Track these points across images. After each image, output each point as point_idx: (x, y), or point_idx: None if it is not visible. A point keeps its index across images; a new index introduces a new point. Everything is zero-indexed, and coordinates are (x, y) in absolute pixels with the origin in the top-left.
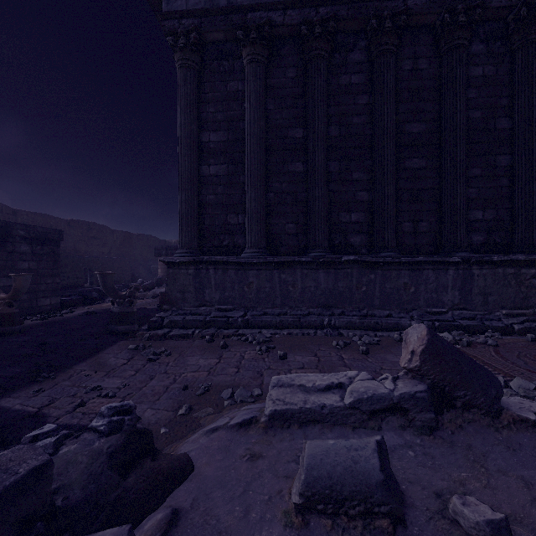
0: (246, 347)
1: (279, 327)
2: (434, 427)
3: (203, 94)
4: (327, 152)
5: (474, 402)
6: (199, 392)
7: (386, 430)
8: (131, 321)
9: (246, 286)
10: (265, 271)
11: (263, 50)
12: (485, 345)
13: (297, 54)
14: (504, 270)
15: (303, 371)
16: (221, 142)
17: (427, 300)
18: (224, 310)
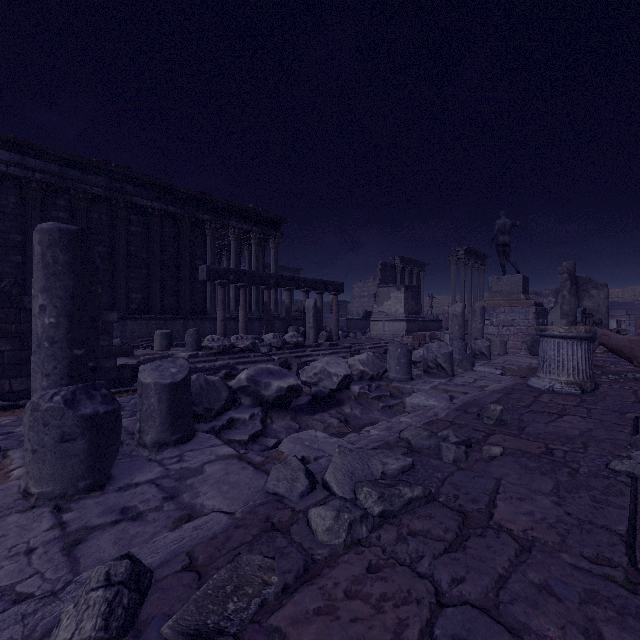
0: None
1: None
2: None
3: None
4: None
5: None
6: None
7: None
8: None
9: None
10: None
11: None
12: None
13: (18, 189)
14: (142, 322)
15: None
16: None
17: None
18: None
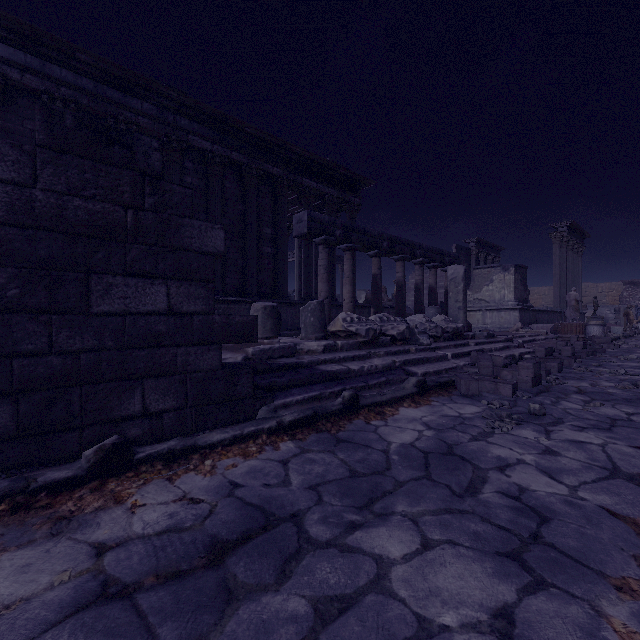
0: None
1: None
2: None
3: None
4: None
5: None
6: None
7: None
8: None
9: None
10: None
11: None
12: None
13: None
14: None
15: None
16: None
17: None
18: None
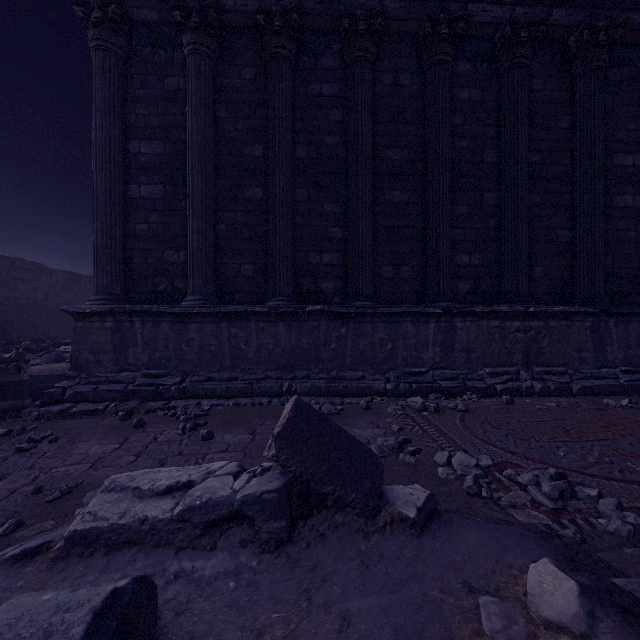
0: (168, 426)
1: (225, 395)
2: (284, 540)
3: (130, 89)
4: (294, 176)
5: (345, 499)
6: (52, 497)
7: (221, 549)
8: (18, 394)
9: (185, 343)
10: (211, 325)
11: (209, 40)
12: (455, 411)
13: (256, 51)
14: (488, 323)
15: (222, 455)
16: (156, 155)
17: (406, 358)
18: (154, 375)
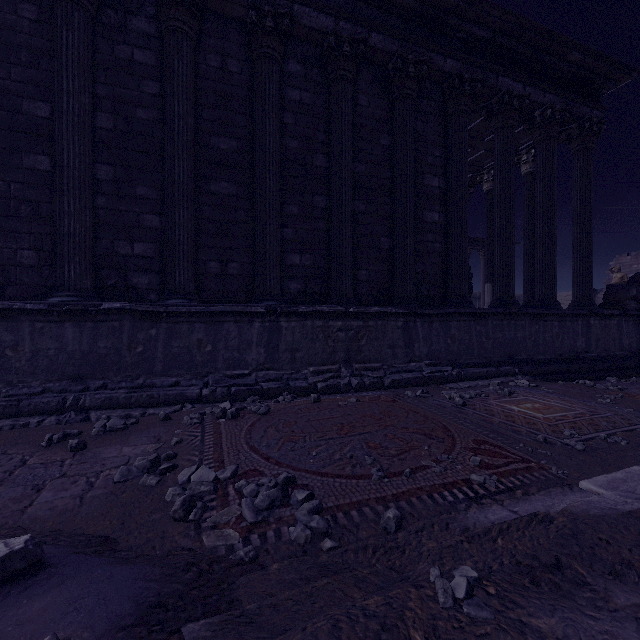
0: None
1: None
2: None
3: None
4: (95, 149)
5: None
6: None
7: None
8: None
9: None
10: None
11: None
12: (256, 414)
13: None
14: (313, 323)
15: None
16: None
17: (228, 360)
18: None
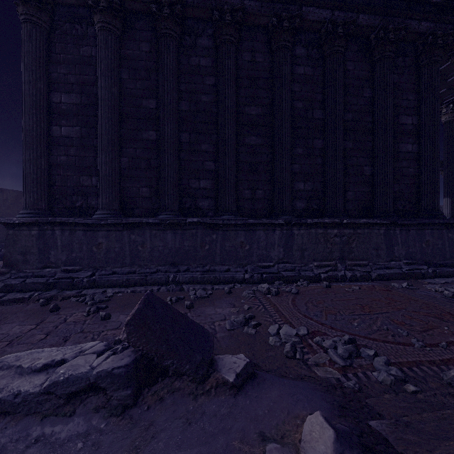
0: (78, 309)
1: (125, 285)
2: (129, 405)
3: (53, 54)
4: (179, 123)
5: (181, 370)
6: None
7: (78, 414)
8: None
9: (95, 246)
10: (115, 232)
11: (114, 20)
12: (290, 293)
13: (151, 31)
14: (316, 231)
15: (114, 332)
16: (74, 105)
17: (259, 256)
18: (70, 271)
